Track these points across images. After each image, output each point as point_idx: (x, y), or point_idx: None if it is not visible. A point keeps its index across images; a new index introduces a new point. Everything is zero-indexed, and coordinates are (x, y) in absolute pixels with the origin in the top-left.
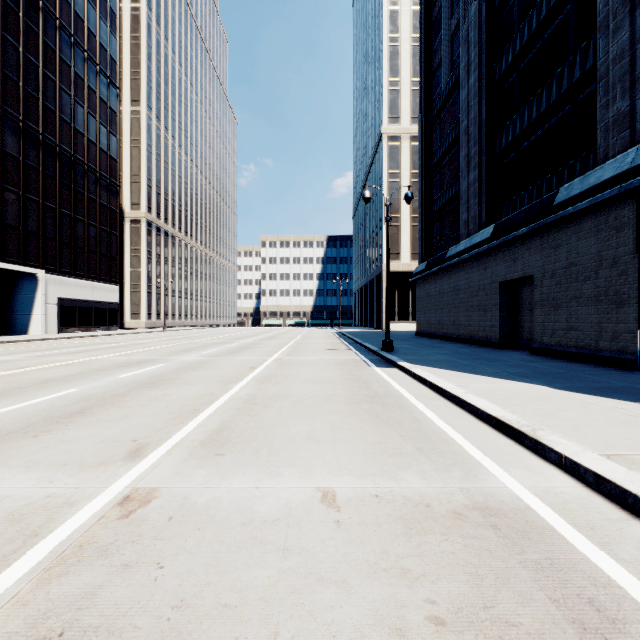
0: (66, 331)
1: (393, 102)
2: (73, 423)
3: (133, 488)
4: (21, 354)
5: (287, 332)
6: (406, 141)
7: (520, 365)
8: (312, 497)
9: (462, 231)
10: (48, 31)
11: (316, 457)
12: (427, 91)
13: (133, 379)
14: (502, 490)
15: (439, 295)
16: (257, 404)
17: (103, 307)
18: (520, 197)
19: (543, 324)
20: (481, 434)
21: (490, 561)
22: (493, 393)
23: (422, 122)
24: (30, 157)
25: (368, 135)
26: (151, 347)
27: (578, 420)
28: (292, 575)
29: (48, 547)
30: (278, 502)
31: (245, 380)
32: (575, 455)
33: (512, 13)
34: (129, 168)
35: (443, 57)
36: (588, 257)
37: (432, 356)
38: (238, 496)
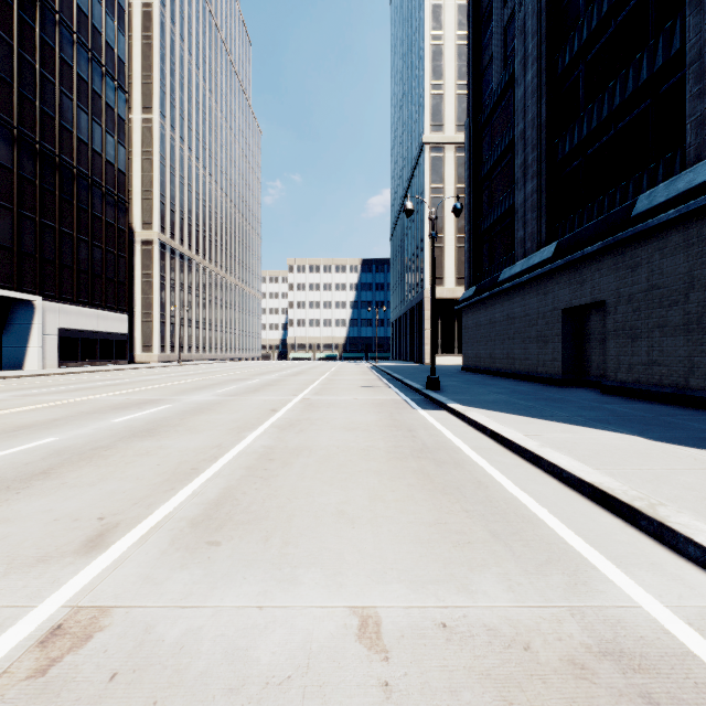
0: (67, 365)
1: (436, 108)
2: (28, 490)
3: (72, 609)
4: (5, 393)
5: (317, 367)
6: (450, 152)
7: (595, 407)
8: (344, 628)
9: (517, 251)
10: (46, 26)
11: (350, 548)
12: (476, 93)
13: (126, 425)
14: (634, 613)
15: (490, 324)
16: (274, 461)
17: (110, 338)
18: (588, 209)
19: (617, 358)
20: (574, 508)
21: None
22: (575, 446)
23: (470, 128)
24: (25, 169)
25: (407, 146)
26: (159, 384)
27: (704, 488)
28: None
29: None
30: (291, 639)
31: (263, 427)
32: None
33: None
34: (140, 183)
35: (494, 53)
36: (675, 278)
37: (486, 396)
38: (229, 626)
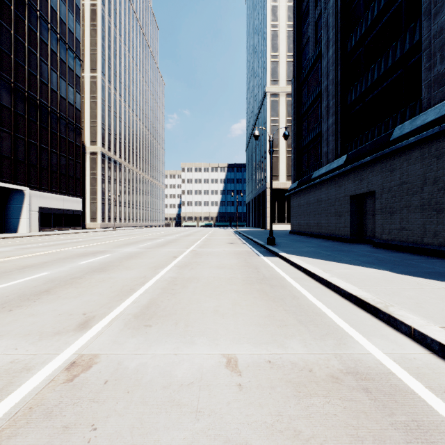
0: (44, 230)
1: (274, 70)
2: (40, 300)
3: (79, 355)
4: (10, 247)
5: (199, 231)
6: (283, 97)
7: (367, 255)
8: (219, 363)
9: (323, 160)
10: (32, 19)
11: (221, 328)
12: (298, 61)
13: (88, 265)
14: (367, 356)
15: (307, 205)
16: (177, 285)
17: (71, 213)
18: (365, 135)
19: (382, 225)
20: (345, 309)
21: (367, 423)
22: (351, 276)
23: (294, 83)
24: (19, 108)
25: (256, 93)
26: (103, 242)
27: (418, 298)
28: (203, 437)
29: (4, 409)
30: (192, 367)
31: (169, 266)
32: (422, 328)
33: (359, 5)
34: (89, 116)
35: (309, 37)
36: (416, 177)
37: (303, 248)
38: (161, 362)
